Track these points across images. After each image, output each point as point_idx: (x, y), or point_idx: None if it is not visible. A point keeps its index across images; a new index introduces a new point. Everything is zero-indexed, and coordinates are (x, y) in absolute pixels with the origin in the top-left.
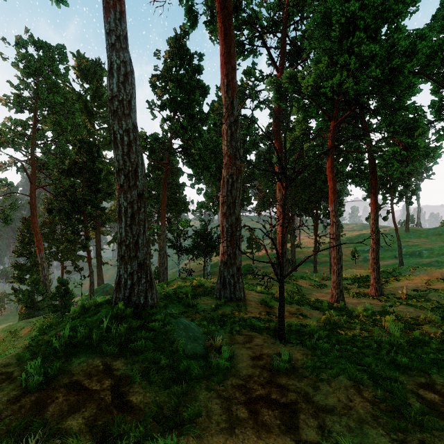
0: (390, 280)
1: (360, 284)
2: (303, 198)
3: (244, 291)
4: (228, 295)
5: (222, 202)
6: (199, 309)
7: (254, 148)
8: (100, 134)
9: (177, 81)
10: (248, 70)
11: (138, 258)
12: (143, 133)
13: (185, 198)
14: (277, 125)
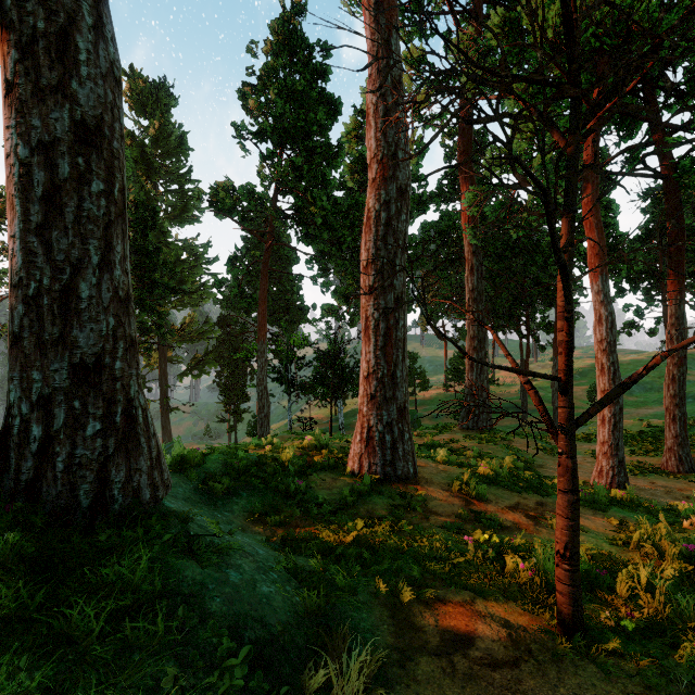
0: (694, 441)
1: (633, 448)
2: (504, 297)
3: (415, 461)
4: (379, 468)
5: (365, 265)
6: (311, 503)
7: (418, 213)
8: (167, 200)
9: (285, 91)
10: (411, 51)
11: (73, 346)
12: (227, 184)
13: (302, 300)
14: (467, 150)
